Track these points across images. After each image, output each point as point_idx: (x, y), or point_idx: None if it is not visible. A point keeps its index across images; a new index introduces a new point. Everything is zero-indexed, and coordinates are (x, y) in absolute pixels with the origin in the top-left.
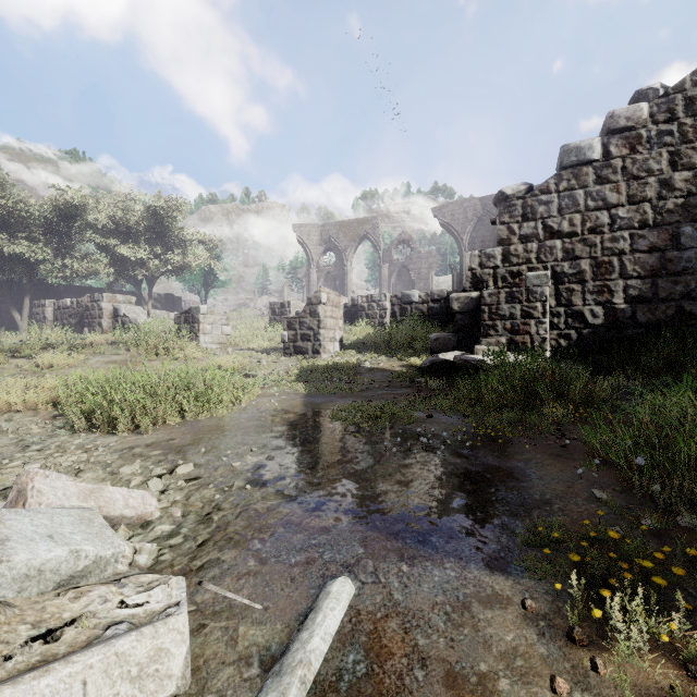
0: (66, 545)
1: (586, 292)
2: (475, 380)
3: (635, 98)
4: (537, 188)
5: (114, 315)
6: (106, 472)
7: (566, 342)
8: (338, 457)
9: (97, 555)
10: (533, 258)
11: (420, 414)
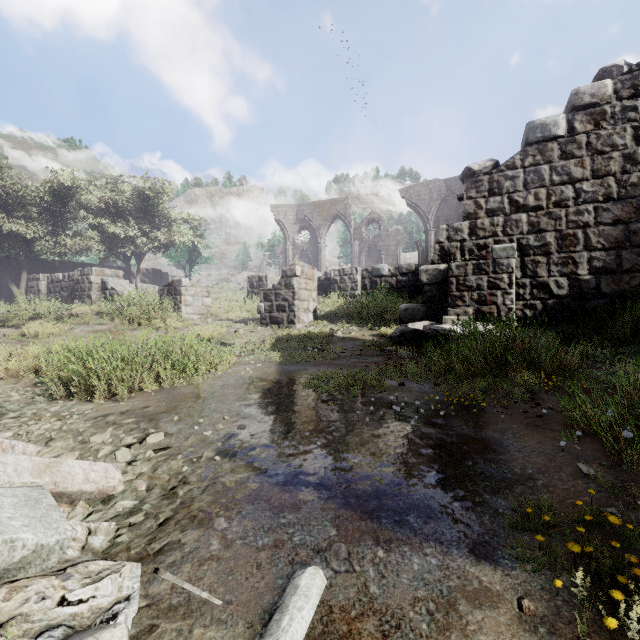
0: (0, 533)
1: (551, 264)
2: (445, 349)
3: (599, 75)
4: (503, 164)
5: (103, 288)
6: (76, 440)
7: (532, 312)
8: (310, 427)
9: (37, 544)
10: (499, 231)
11: (392, 382)
